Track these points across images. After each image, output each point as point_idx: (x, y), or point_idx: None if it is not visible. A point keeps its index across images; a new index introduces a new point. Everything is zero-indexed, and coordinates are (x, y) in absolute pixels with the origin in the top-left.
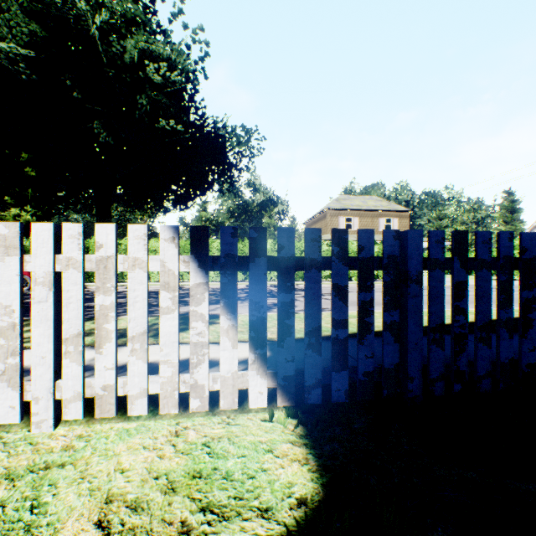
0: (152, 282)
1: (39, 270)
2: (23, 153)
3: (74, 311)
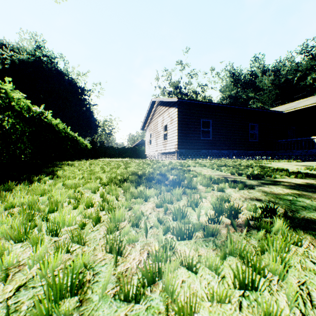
0: None
1: None
2: None
3: None
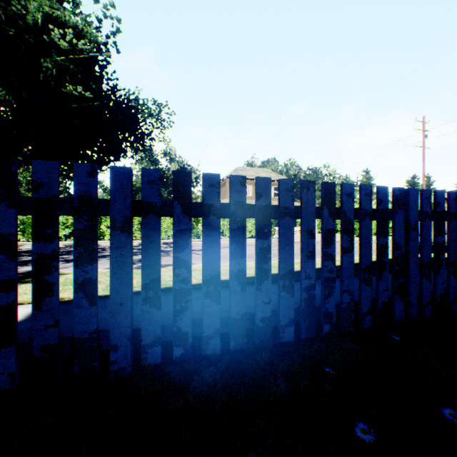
0: None
1: None
2: None
3: None
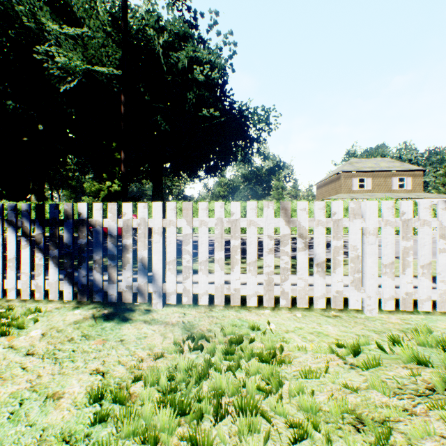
0: (211, 234)
1: (370, 227)
2: (112, 143)
3: (389, 249)
